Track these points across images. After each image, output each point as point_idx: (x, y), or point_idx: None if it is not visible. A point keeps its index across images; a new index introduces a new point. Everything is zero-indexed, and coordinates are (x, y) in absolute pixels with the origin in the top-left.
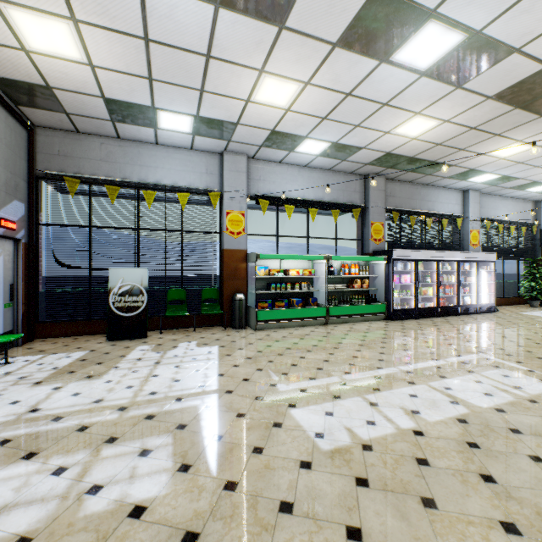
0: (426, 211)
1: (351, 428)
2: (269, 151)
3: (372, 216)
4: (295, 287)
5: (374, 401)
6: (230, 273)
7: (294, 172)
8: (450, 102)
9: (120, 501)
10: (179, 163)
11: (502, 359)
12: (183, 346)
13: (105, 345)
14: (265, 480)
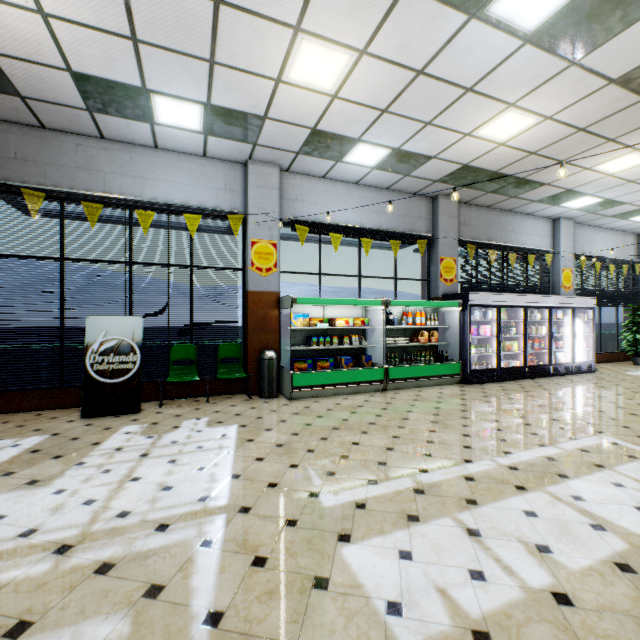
0: (508, 244)
1: (446, 590)
2: (309, 160)
3: (441, 249)
4: (343, 341)
5: (473, 527)
6: (257, 324)
7: (341, 190)
8: (559, 87)
9: None
10: (188, 175)
11: (635, 444)
12: (187, 426)
13: (77, 424)
14: None
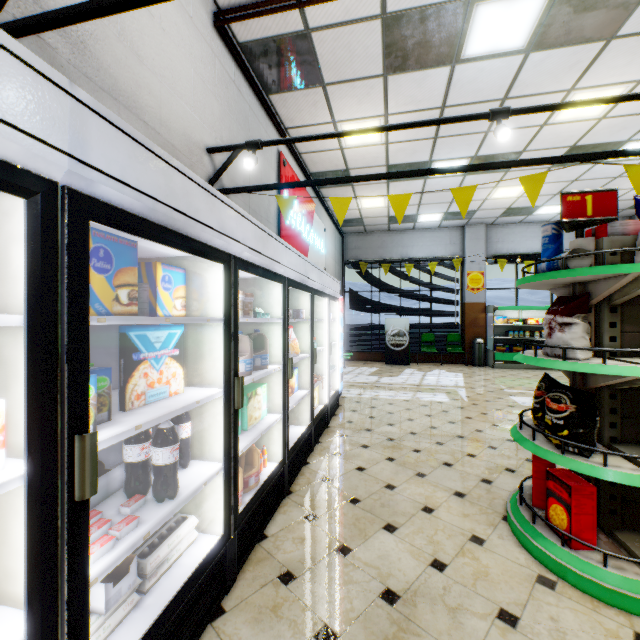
0: None
1: None
2: (506, 218)
3: None
4: (533, 335)
5: None
6: (470, 322)
7: (534, 229)
8: None
9: (432, 400)
10: (429, 240)
11: None
12: (436, 371)
13: (386, 366)
14: (490, 405)
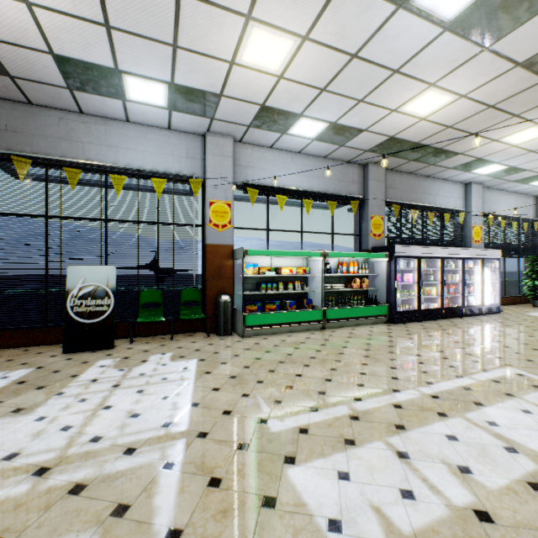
0: (427, 204)
1: (380, 508)
2: (259, 132)
3: (371, 209)
4: (287, 287)
5: (403, 450)
6: (214, 272)
7: (286, 159)
8: (472, 69)
9: None
10: (155, 145)
11: None
12: (154, 360)
13: (58, 359)
14: None
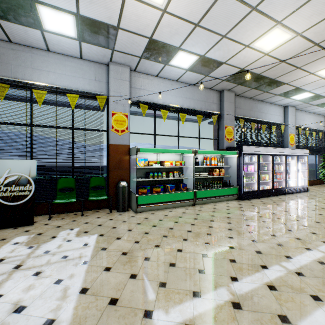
0: (261, 119)
1: None
2: (148, 63)
3: (225, 121)
4: (169, 175)
5: None
6: (115, 164)
7: (168, 84)
8: (312, 8)
9: None
10: (70, 70)
11: None
12: (62, 236)
13: None
14: None
